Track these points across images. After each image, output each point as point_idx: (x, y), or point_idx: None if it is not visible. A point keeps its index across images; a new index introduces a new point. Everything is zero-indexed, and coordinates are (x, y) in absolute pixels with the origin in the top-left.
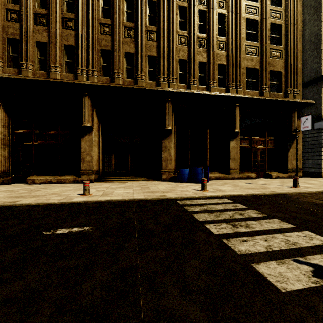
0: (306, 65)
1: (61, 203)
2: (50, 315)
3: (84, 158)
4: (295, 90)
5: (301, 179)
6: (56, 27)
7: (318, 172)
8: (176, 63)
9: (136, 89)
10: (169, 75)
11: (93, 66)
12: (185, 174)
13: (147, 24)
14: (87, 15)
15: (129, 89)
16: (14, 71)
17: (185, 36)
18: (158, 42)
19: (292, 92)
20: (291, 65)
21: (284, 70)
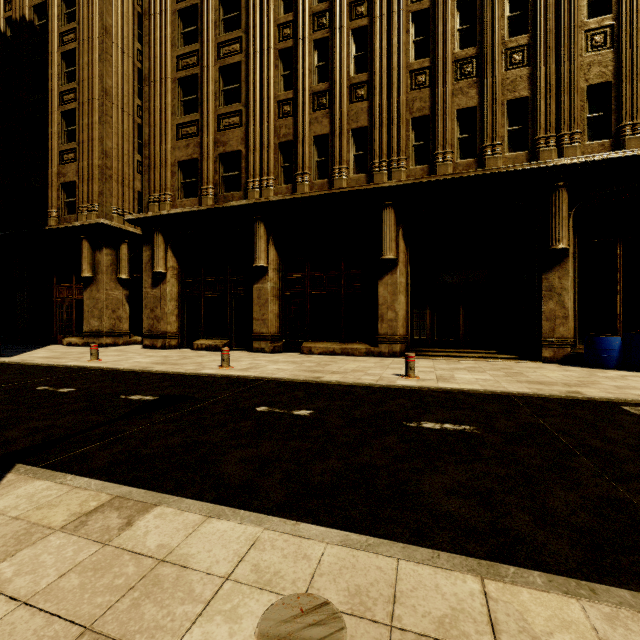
0: None
1: (383, 385)
2: (532, 522)
3: (383, 315)
4: None
5: None
6: (342, 105)
7: None
8: (580, 97)
9: (482, 176)
10: (561, 130)
11: (398, 152)
12: (611, 351)
13: (505, 38)
14: (388, 66)
15: (468, 180)
16: (287, 189)
17: (606, 27)
18: (533, 65)
19: None
20: None
21: None
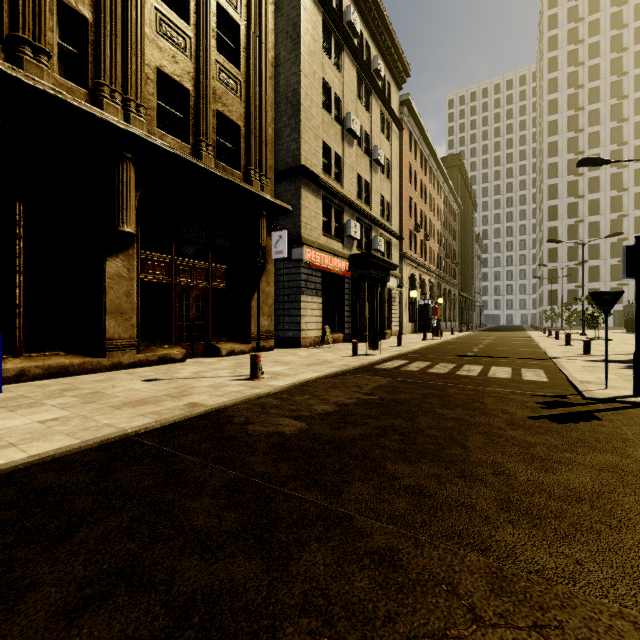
0: (281, 141)
1: None
2: None
3: None
4: (264, 176)
5: (271, 355)
6: None
7: (297, 338)
8: None
9: None
10: None
11: None
12: None
13: None
14: None
15: None
16: None
17: None
18: None
19: (258, 177)
20: (257, 122)
21: (245, 126)
